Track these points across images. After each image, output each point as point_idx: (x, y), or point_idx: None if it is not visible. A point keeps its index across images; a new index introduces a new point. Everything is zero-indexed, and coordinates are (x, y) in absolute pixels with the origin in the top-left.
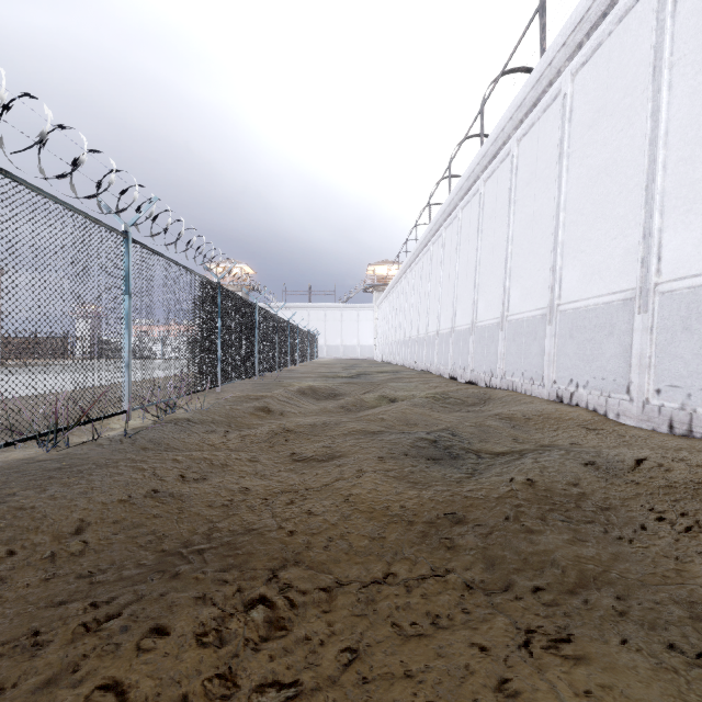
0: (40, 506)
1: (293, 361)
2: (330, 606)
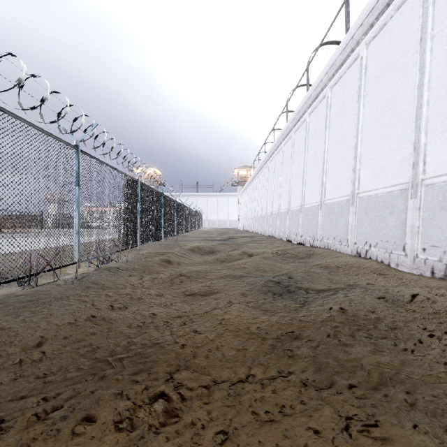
0: (14, 327)
1: (186, 230)
2: (209, 399)
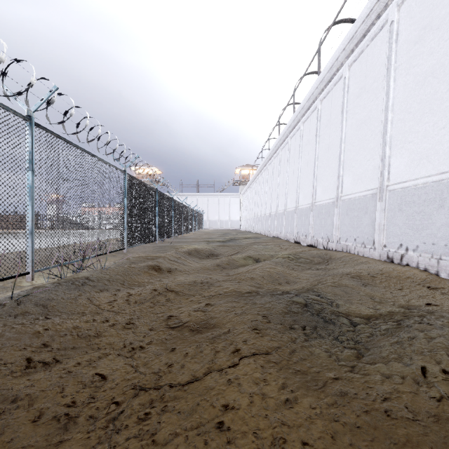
0: None
1: (185, 230)
2: None
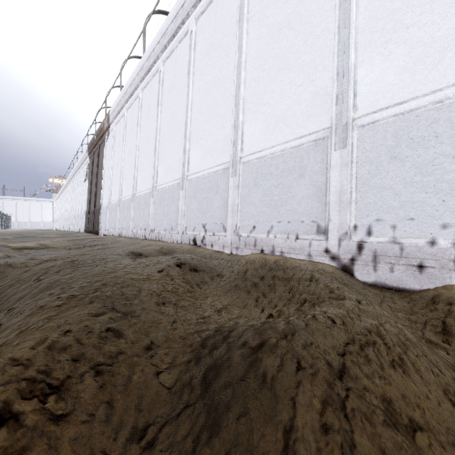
0: None
1: None
2: None
